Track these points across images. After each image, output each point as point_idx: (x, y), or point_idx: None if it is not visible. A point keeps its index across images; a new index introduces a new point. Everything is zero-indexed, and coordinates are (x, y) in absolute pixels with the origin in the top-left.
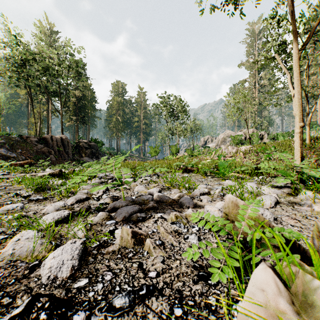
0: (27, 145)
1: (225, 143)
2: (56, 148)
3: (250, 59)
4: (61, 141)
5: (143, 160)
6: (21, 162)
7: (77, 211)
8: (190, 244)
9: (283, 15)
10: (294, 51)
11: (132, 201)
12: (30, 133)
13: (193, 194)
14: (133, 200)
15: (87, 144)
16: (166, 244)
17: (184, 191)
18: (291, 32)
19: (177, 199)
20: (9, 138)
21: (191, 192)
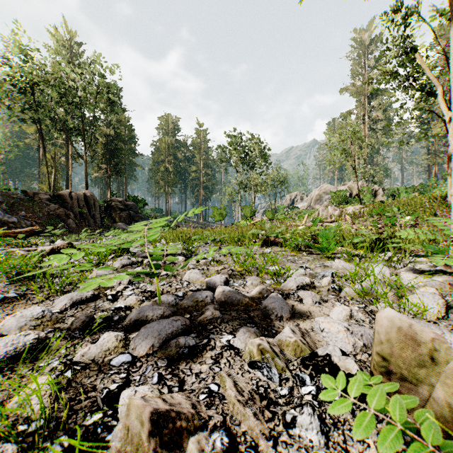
0: (34, 205)
1: (321, 203)
2: (77, 210)
3: (357, 81)
4: (85, 199)
5: (204, 226)
6: (21, 230)
7: (65, 326)
8: (303, 447)
9: (414, 7)
10: (451, 45)
11: (175, 305)
12: (42, 188)
13: (284, 286)
14: (177, 301)
15: (122, 203)
16: (240, 448)
17: (268, 281)
18: (443, 15)
19: (257, 297)
20: (8, 195)
21: (281, 283)
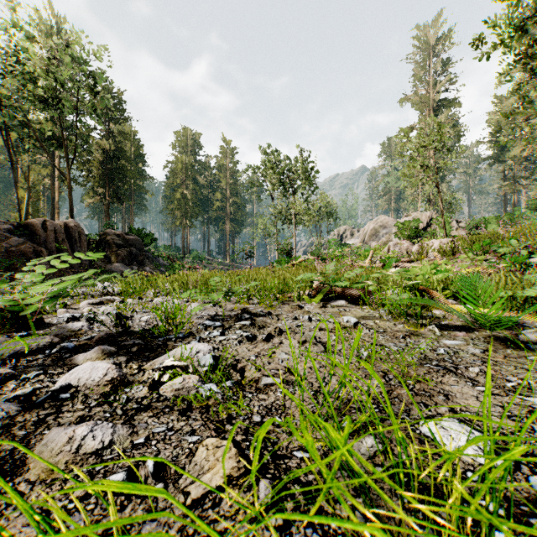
0: None
1: (377, 239)
2: (54, 245)
3: (420, 90)
4: (66, 231)
5: (231, 268)
6: None
7: None
8: None
9: None
10: None
11: None
12: (16, 217)
13: None
14: None
15: (121, 238)
16: None
17: None
18: None
19: None
20: None
21: None
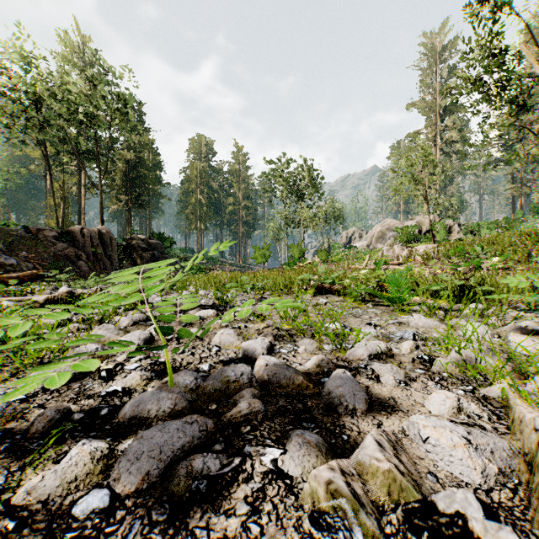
0: (37, 244)
1: (383, 241)
2: (90, 250)
3: (427, 95)
4: (100, 237)
5: (243, 270)
6: (19, 275)
7: (22, 427)
8: None
9: None
10: None
11: (195, 389)
12: (49, 223)
13: (351, 355)
14: (199, 382)
15: (145, 242)
16: None
17: (327, 345)
18: None
19: (314, 372)
20: (5, 232)
21: (347, 351)
